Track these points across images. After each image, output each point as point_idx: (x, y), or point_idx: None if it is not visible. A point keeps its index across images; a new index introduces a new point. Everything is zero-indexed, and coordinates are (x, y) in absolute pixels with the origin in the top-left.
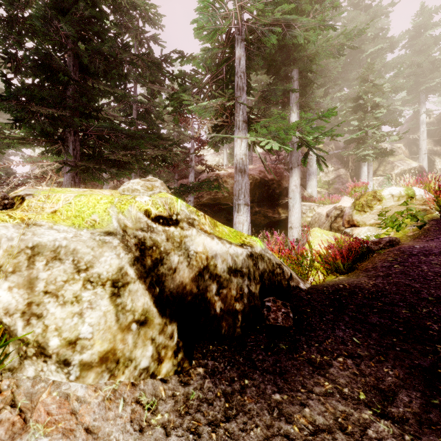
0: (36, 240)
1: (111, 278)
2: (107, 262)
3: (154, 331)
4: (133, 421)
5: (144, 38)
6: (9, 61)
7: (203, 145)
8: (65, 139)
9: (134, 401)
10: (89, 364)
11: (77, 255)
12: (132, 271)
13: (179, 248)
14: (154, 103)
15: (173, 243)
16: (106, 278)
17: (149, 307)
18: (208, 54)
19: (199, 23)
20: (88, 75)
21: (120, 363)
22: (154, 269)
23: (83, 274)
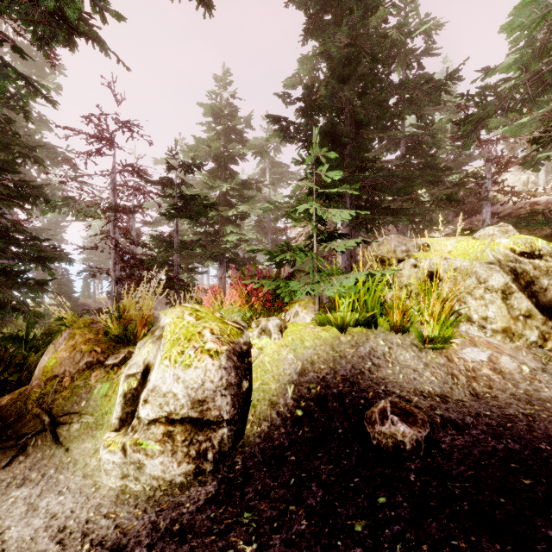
0: (455, 265)
1: (500, 288)
2: (496, 279)
3: (537, 323)
4: (535, 360)
5: (414, 58)
6: (305, 142)
7: (507, 166)
8: (342, 196)
9: (532, 353)
10: (496, 331)
11: (477, 274)
12: (514, 286)
13: (546, 275)
14: (431, 132)
15: (540, 271)
16: (497, 288)
17: (531, 308)
18: (526, 49)
19: (516, 23)
20: (360, 128)
21: (515, 335)
22: (527, 287)
23: (482, 285)
